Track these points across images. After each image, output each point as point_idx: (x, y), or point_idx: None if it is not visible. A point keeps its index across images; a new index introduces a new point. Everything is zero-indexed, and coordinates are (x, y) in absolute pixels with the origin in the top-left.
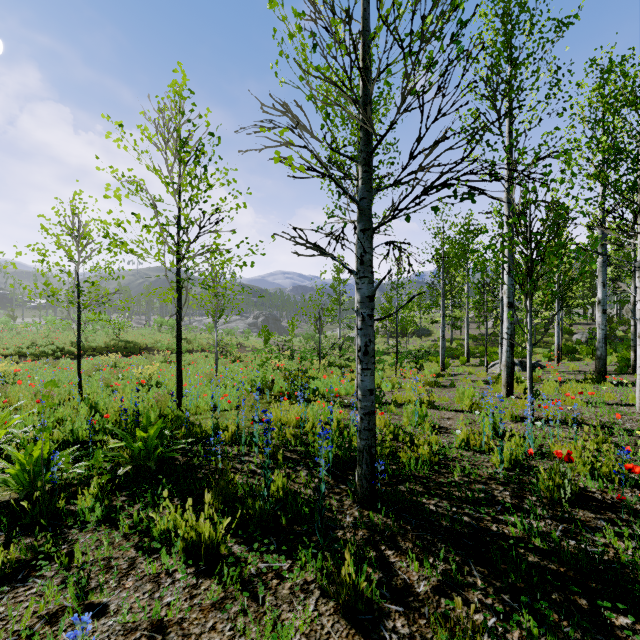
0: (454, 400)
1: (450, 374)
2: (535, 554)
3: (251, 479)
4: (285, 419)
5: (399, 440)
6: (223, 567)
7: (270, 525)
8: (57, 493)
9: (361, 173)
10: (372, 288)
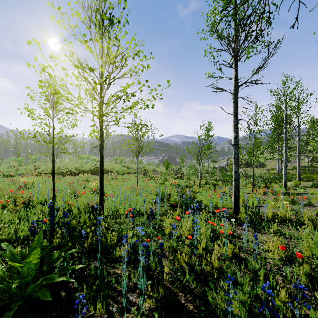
0: None
1: (296, 193)
2: None
3: None
4: (178, 233)
5: None
6: None
7: None
8: None
9: None
10: None
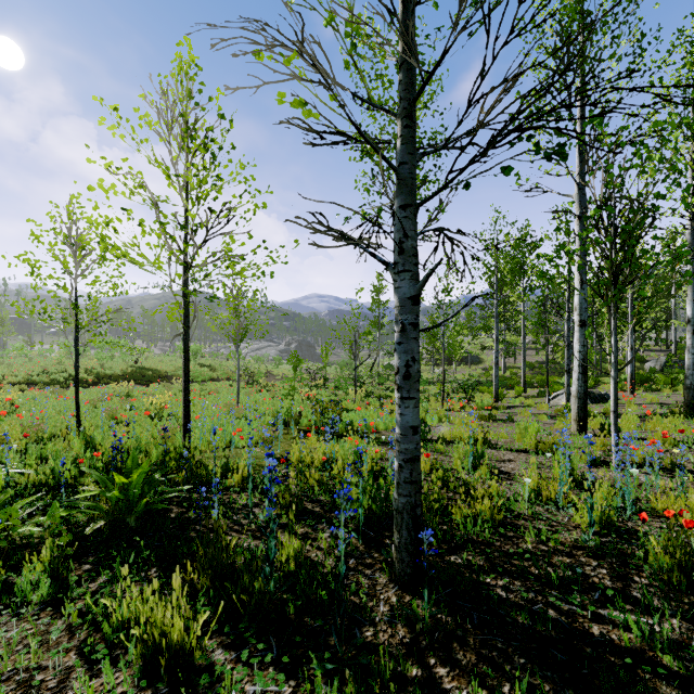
0: (514, 437)
1: (506, 406)
2: (668, 683)
3: (257, 541)
4: (310, 459)
5: (449, 489)
6: (193, 690)
7: (272, 616)
8: (2, 558)
9: (400, 129)
10: (416, 286)
